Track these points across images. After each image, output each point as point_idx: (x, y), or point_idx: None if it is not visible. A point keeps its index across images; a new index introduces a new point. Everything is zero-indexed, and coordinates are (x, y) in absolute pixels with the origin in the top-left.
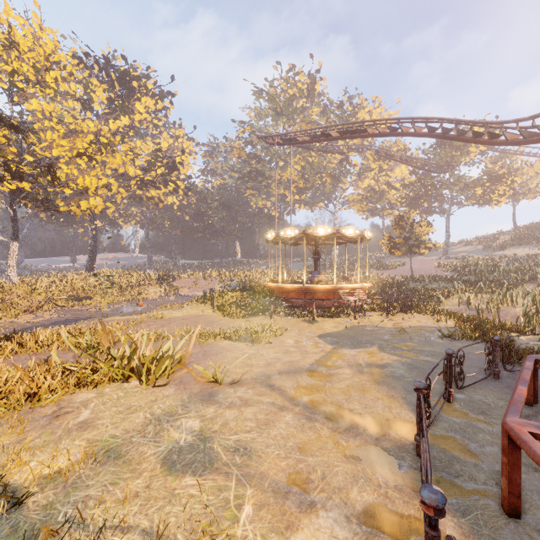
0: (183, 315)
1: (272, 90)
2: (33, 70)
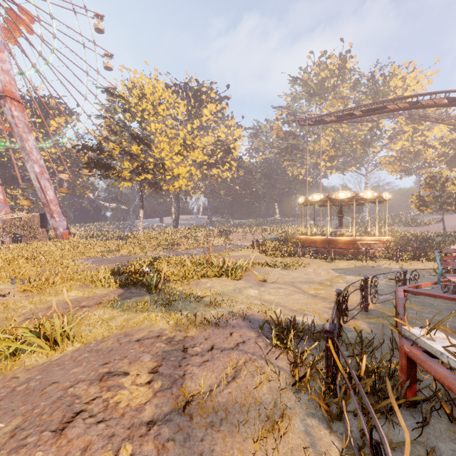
0: (240, 255)
1: (306, 76)
2: (152, 107)
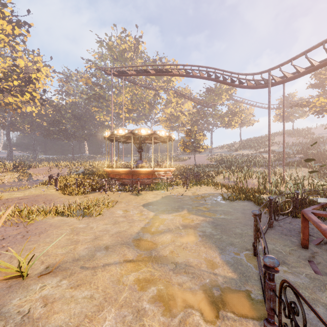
0: (23, 196)
1: (111, 43)
2: None
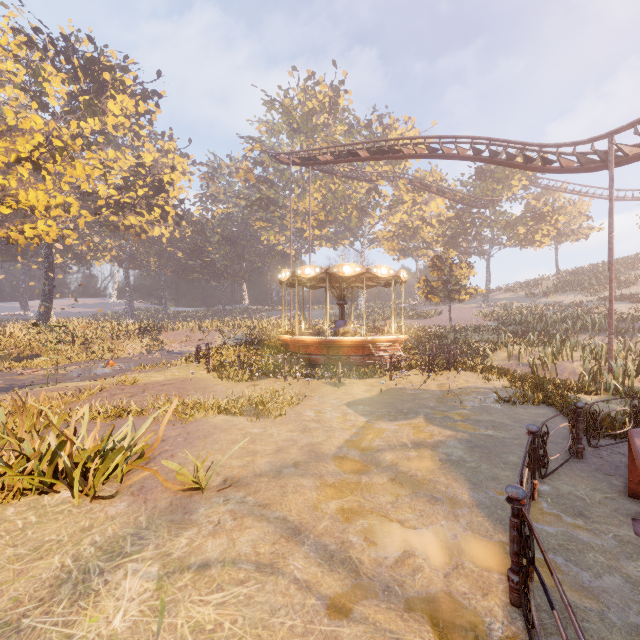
0: (165, 379)
1: (288, 101)
2: None
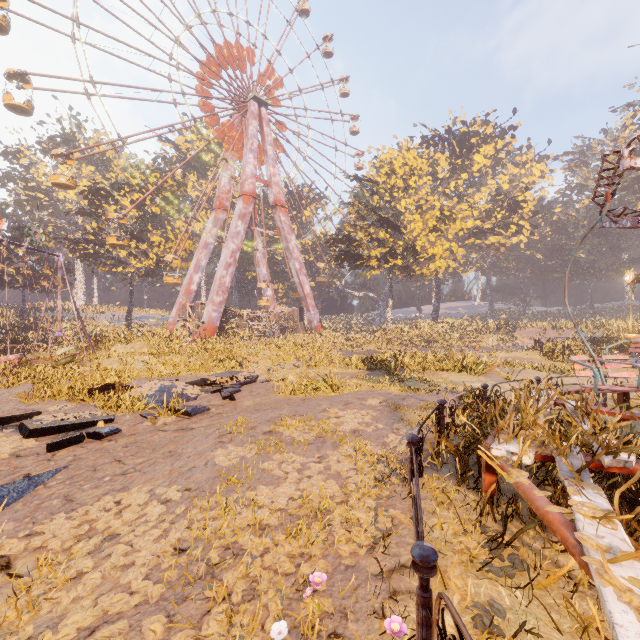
0: (508, 356)
1: None
2: (402, 182)
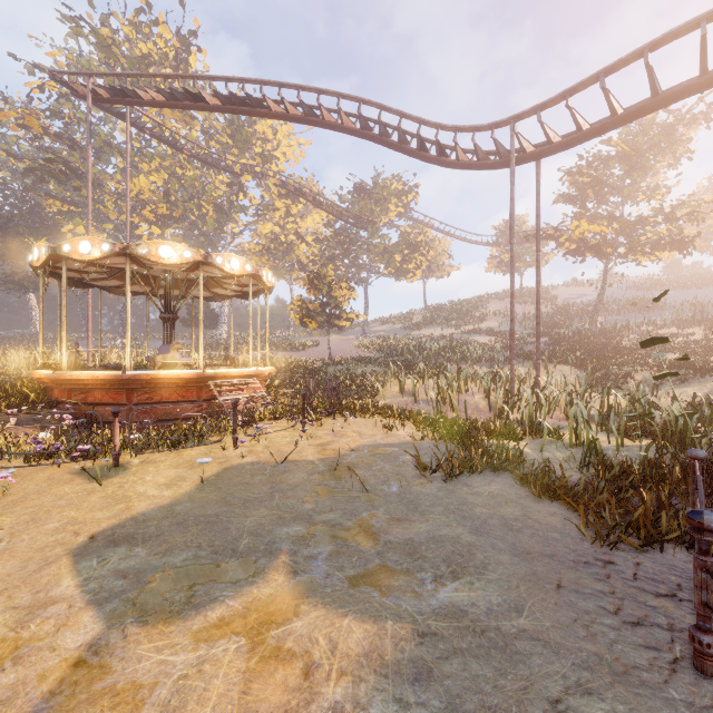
0: None
1: (107, 32)
2: None
